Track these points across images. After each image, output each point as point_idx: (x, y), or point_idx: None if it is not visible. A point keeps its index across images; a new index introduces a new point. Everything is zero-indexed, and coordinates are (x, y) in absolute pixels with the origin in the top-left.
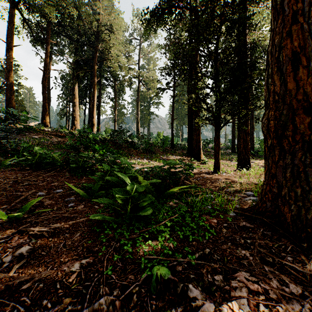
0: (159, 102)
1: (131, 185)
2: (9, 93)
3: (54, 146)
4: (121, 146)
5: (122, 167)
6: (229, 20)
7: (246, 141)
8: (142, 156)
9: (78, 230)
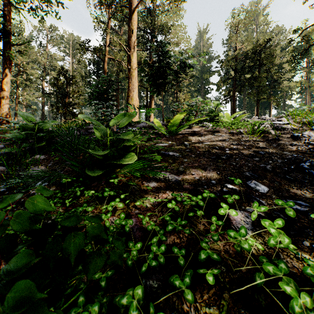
0: None
1: None
2: None
3: None
4: None
5: None
6: None
7: None
8: None
9: None
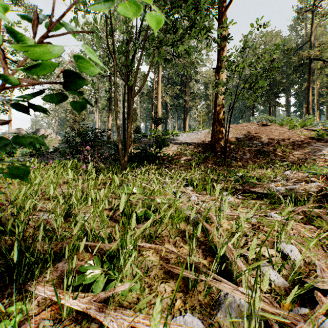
0: None
1: None
2: None
3: None
4: None
5: None
6: None
7: None
8: None
9: None
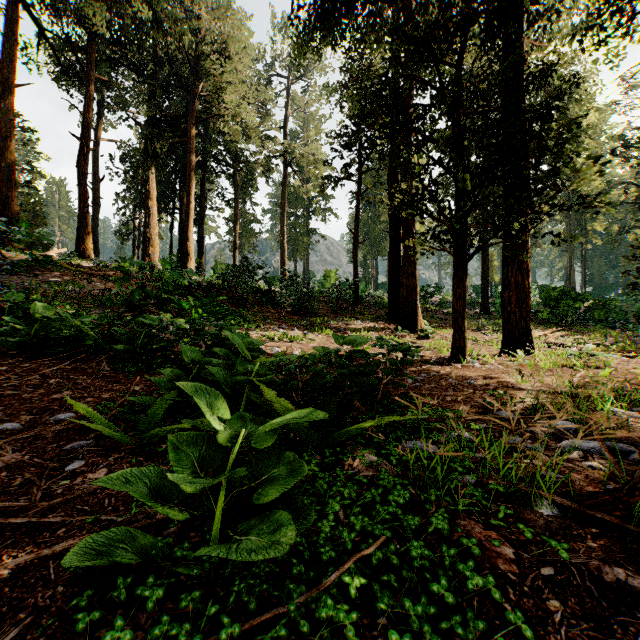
0: (327, 208)
1: (232, 423)
2: (7, 186)
3: (94, 300)
4: (245, 299)
5: (235, 351)
6: (492, 3)
7: (524, 289)
8: (289, 322)
9: (22, 610)
